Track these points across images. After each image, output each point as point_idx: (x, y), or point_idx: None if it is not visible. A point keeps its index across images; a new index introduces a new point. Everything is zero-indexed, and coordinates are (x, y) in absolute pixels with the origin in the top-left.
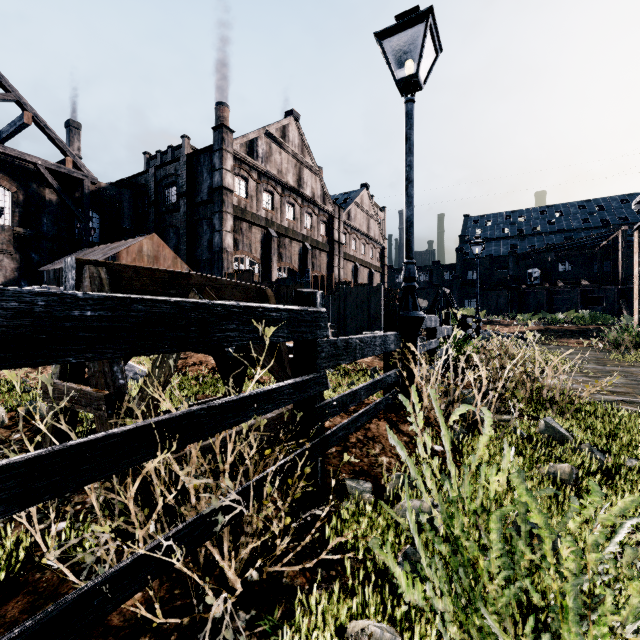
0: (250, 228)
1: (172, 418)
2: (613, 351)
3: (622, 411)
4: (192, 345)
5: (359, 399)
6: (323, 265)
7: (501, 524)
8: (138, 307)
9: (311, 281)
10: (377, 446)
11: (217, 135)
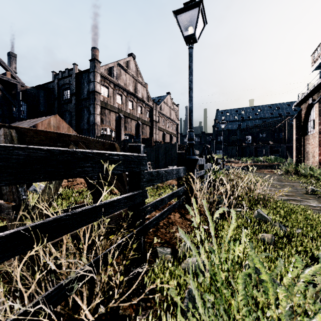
0: (109, 113)
1: (45, 222)
2: (285, 175)
3: (292, 204)
4: (60, 176)
5: (164, 203)
6: (147, 132)
7: (244, 280)
8: (19, 152)
9: (141, 140)
10: (174, 227)
11: (92, 64)
